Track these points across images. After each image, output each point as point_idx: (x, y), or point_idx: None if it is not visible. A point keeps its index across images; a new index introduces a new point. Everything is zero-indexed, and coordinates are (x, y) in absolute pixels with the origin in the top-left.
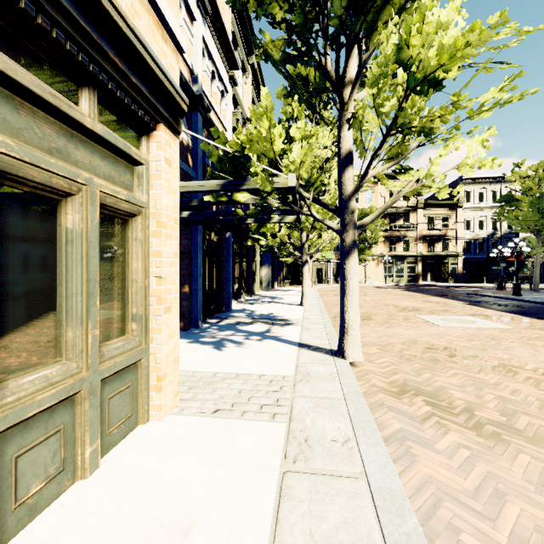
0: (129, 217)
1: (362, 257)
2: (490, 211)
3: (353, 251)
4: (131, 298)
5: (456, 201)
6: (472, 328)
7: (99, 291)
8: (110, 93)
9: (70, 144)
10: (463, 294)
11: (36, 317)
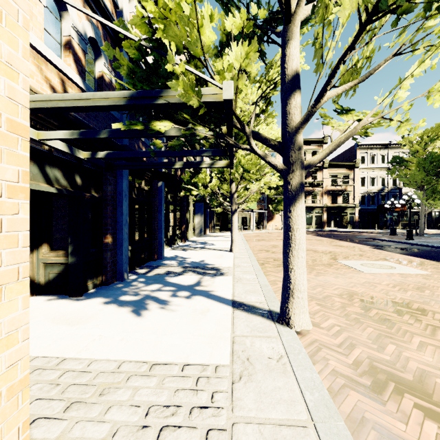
0: None
1: (279, 207)
2: (380, 171)
3: (300, 195)
4: None
5: (354, 163)
6: (395, 274)
7: None
8: None
9: None
10: (365, 239)
11: None
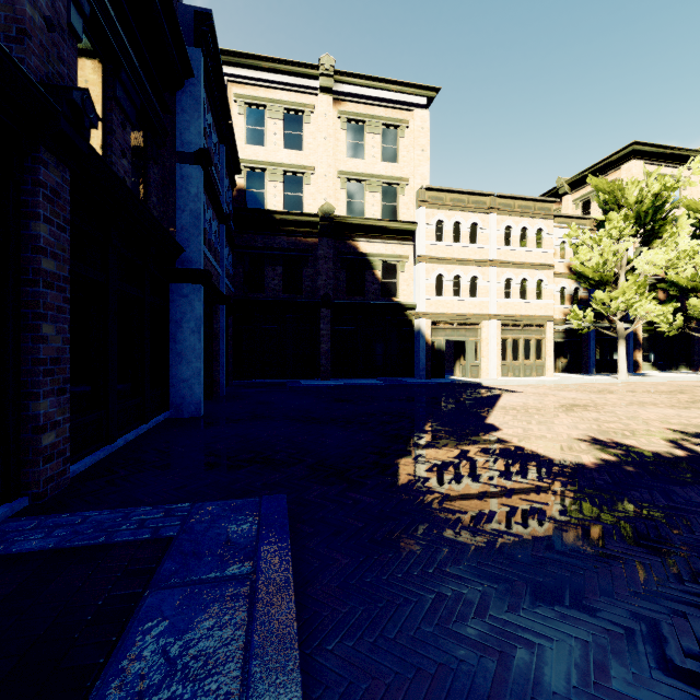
0: (542, 340)
1: None
2: None
3: (619, 342)
4: (542, 354)
5: None
6: None
7: (535, 352)
8: (537, 323)
9: (531, 333)
10: None
11: (527, 355)
